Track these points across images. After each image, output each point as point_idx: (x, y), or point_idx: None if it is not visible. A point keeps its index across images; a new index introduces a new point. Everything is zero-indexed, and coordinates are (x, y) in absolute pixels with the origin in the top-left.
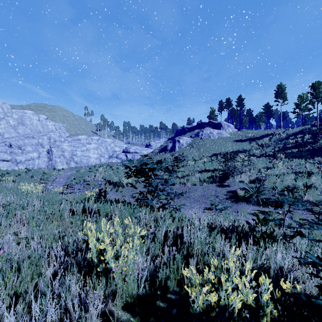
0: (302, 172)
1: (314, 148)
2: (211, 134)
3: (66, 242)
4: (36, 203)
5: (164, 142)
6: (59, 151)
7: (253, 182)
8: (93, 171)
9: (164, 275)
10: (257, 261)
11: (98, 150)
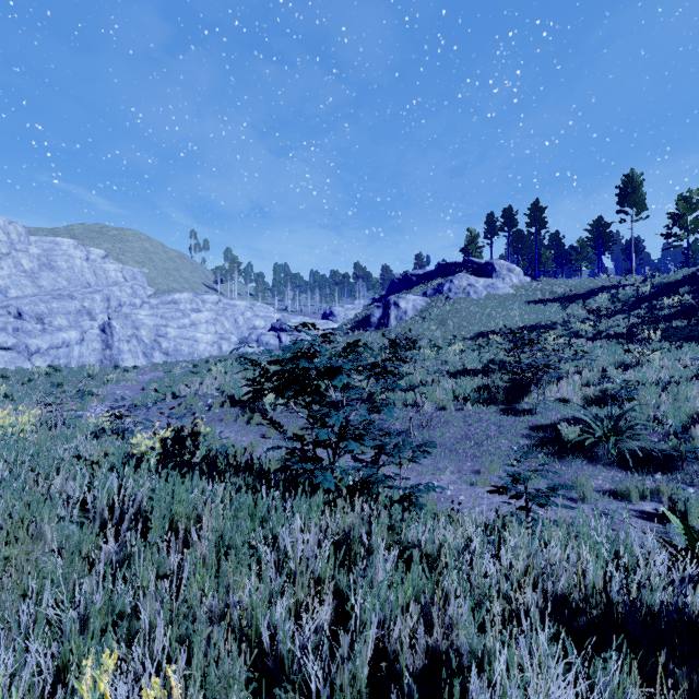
0: None
1: None
2: (471, 287)
3: None
4: None
5: (364, 307)
6: (128, 328)
7: (596, 402)
8: (202, 372)
9: None
10: None
11: (218, 326)
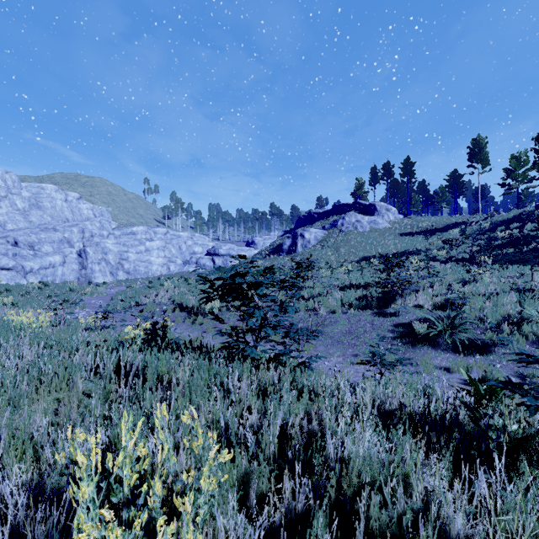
0: (530, 289)
1: None
2: (358, 223)
3: (44, 463)
4: (25, 352)
5: (278, 237)
6: (99, 253)
7: (441, 307)
8: (156, 287)
9: None
10: None
11: (166, 251)
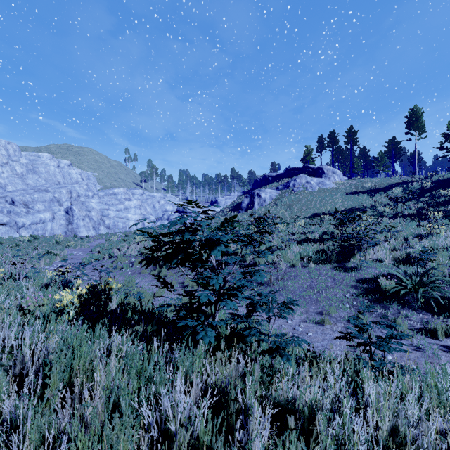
0: None
1: None
2: (308, 184)
3: None
4: None
5: (237, 197)
6: (83, 210)
7: (403, 262)
8: (130, 240)
9: None
10: None
11: (142, 209)
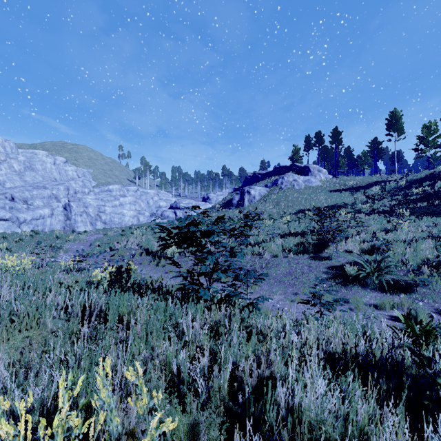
0: None
1: None
2: (295, 181)
3: None
4: (3, 293)
5: (228, 193)
6: (81, 207)
7: (368, 252)
8: (127, 234)
9: None
10: None
11: (137, 205)
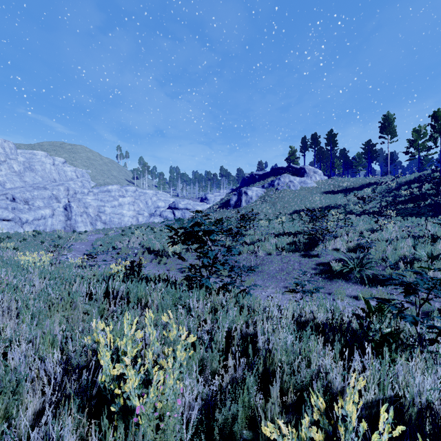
0: (423, 236)
1: (437, 202)
2: (291, 183)
3: (69, 350)
4: (37, 282)
5: (226, 194)
6: (81, 207)
7: (353, 250)
8: (128, 234)
9: (227, 414)
10: (384, 389)
11: (135, 206)
